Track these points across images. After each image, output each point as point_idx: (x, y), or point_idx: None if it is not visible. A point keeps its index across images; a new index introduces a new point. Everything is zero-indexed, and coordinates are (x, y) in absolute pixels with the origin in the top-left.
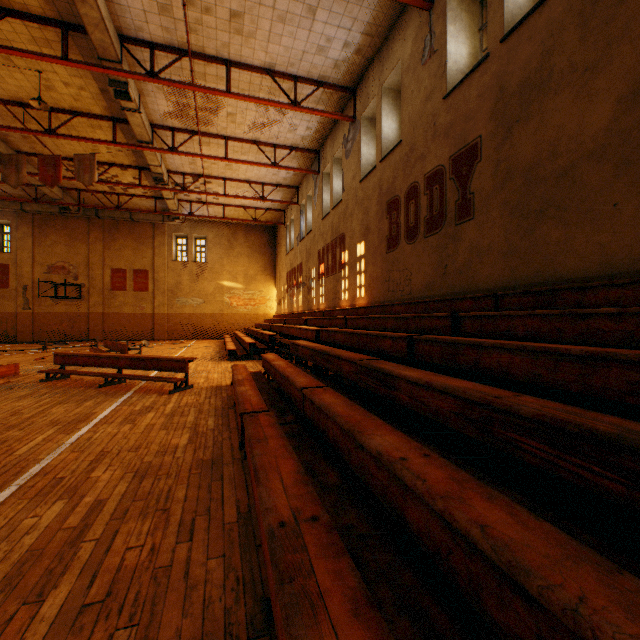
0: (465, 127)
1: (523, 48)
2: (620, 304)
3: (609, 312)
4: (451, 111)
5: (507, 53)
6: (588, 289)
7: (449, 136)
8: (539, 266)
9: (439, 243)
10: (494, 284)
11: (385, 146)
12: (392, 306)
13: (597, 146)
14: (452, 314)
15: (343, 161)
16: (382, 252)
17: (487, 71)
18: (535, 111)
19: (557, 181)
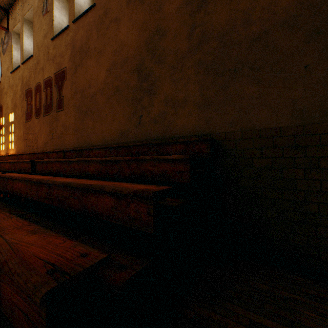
0: (61, 60)
1: (81, 30)
2: (99, 157)
3: (76, 160)
4: (55, 48)
5: (76, 30)
6: (91, 150)
7: (54, 62)
8: (86, 138)
9: (50, 120)
10: (71, 145)
11: (27, 55)
12: (23, 155)
13: (102, 87)
14: (32, 160)
15: (2, 55)
16: (24, 121)
17: (69, 34)
18: (85, 63)
19: (91, 99)
